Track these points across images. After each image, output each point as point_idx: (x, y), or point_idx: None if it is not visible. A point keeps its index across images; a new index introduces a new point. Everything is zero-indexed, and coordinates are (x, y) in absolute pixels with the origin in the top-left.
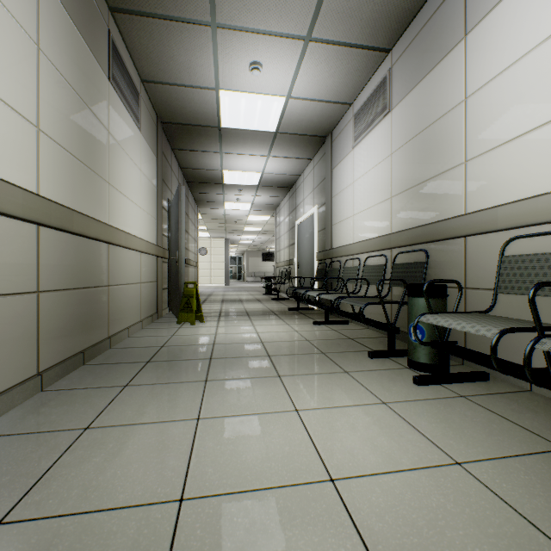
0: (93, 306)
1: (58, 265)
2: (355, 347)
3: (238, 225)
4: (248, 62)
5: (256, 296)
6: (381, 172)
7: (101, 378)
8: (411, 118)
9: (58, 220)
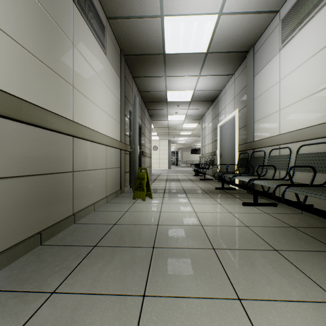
0: (54, 190)
1: (3, 153)
2: (309, 242)
3: (176, 131)
4: None
5: (189, 177)
6: (322, 59)
7: (39, 271)
8: None
9: None
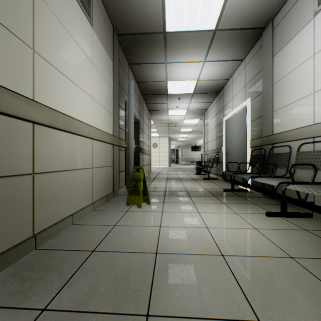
0: None
1: None
2: None
3: (176, 127)
4: None
5: (191, 175)
6: None
7: None
8: None
9: None
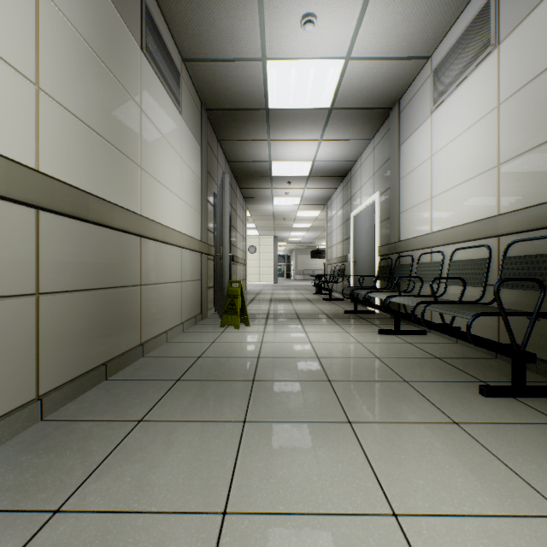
0: (120, 309)
1: (68, 260)
2: (450, 373)
3: (286, 221)
4: (299, 15)
5: (306, 295)
6: (480, 134)
7: (115, 403)
8: (537, 44)
9: (65, 204)
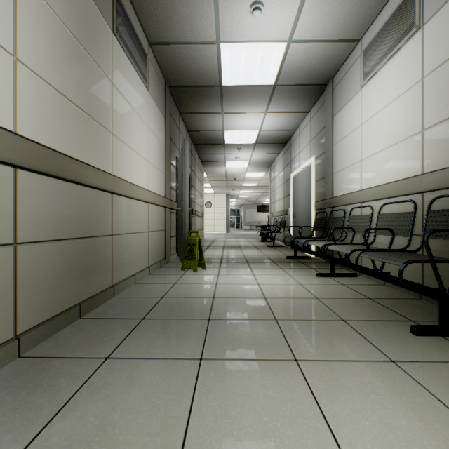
0: (93, 256)
1: (45, 214)
2: (382, 313)
3: (236, 181)
4: (249, 3)
5: (253, 243)
6: (405, 104)
7: (86, 341)
8: None
9: (41, 164)
